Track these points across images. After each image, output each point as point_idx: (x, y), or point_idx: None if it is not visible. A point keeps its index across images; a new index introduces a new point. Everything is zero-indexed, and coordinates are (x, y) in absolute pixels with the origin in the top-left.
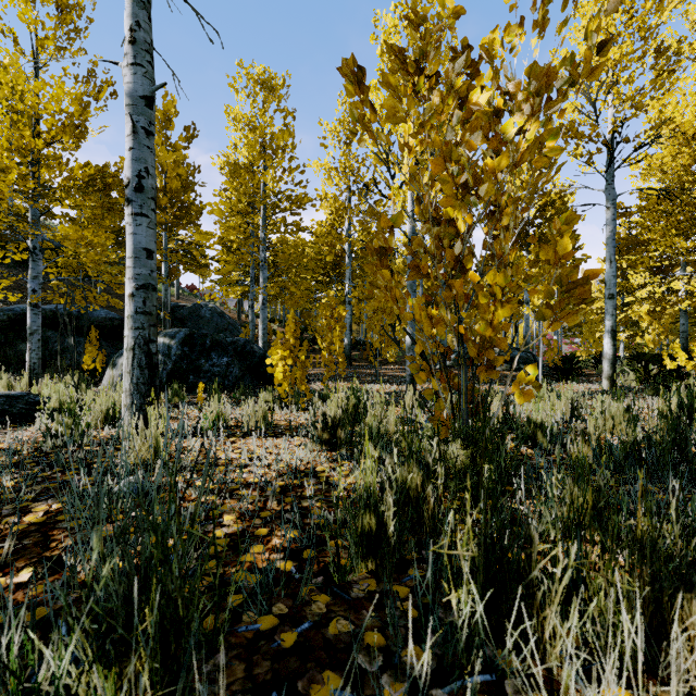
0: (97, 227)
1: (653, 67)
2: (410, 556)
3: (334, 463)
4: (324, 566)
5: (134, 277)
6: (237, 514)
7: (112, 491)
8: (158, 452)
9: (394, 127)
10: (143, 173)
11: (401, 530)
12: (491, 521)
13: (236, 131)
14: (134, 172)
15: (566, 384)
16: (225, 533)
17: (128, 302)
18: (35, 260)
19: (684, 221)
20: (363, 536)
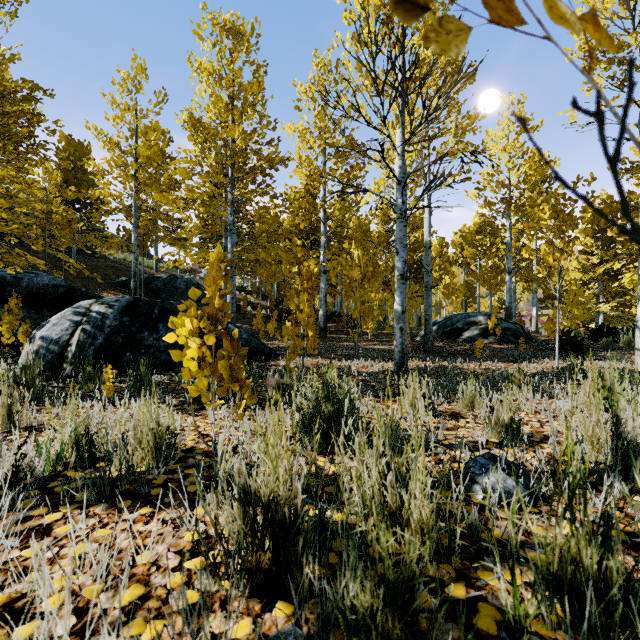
0: (11, 169)
1: None
2: None
3: None
4: None
5: None
6: None
7: None
8: None
9: (381, 29)
10: None
11: None
12: None
13: (201, 82)
14: None
15: (579, 361)
16: None
17: None
18: None
19: None
20: None
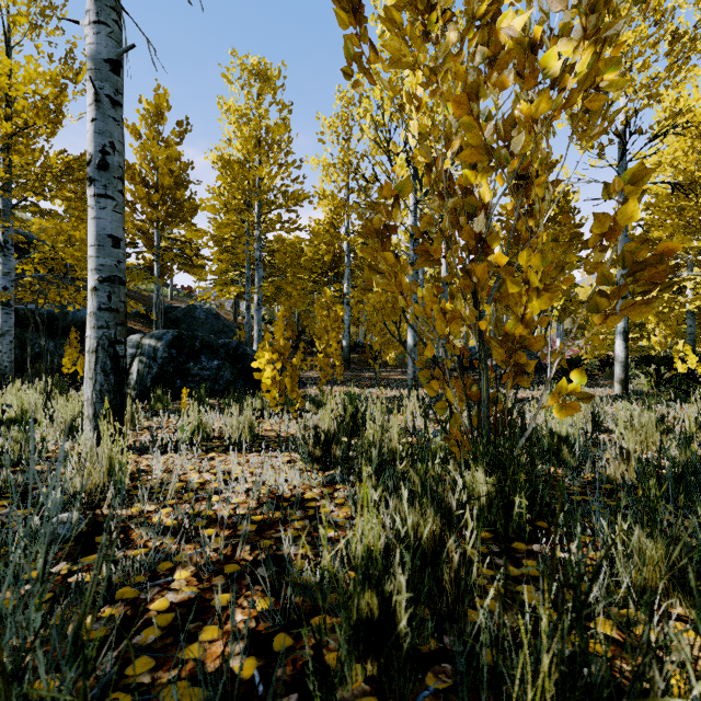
0: (76, 221)
1: (667, 55)
2: (426, 646)
3: (325, 491)
4: (302, 667)
5: (97, 268)
6: (194, 569)
7: (38, 533)
8: (112, 477)
9: (395, 114)
10: (107, 148)
11: (414, 608)
12: (569, 635)
13: (229, 123)
14: (97, 147)
15: None
16: (171, 602)
17: (91, 297)
18: (6, 255)
19: (697, 218)
20: (359, 626)
